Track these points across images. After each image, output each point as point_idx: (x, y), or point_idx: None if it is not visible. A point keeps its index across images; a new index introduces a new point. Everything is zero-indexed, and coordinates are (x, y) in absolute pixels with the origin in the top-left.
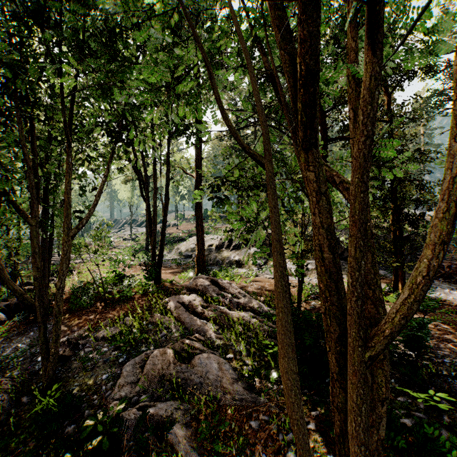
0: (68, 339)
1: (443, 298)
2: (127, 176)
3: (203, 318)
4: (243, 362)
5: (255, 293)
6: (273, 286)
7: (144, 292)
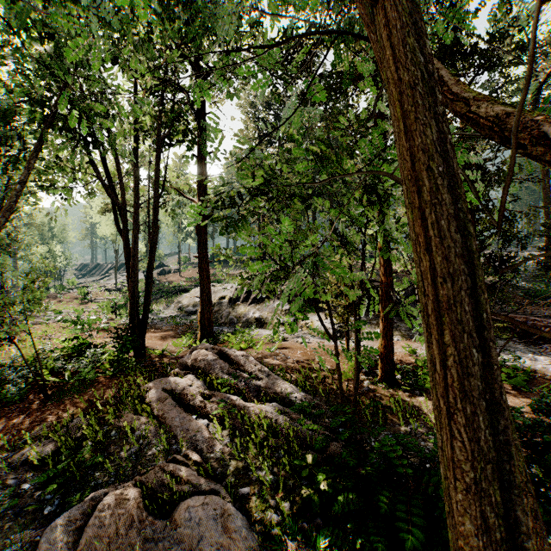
0: None
1: (531, 367)
2: (107, 204)
3: (203, 415)
4: (266, 502)
5: (283, 369)
6: (308, 356)
7: (115, 372)
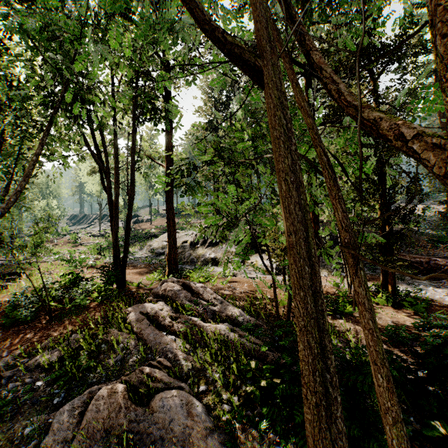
0: None
1: (431, 297)
2: (93, 167)
3: (171, 332)
4: (220, 396)
5: (233, 297)
6: (253, 288)
7: (103, 299)
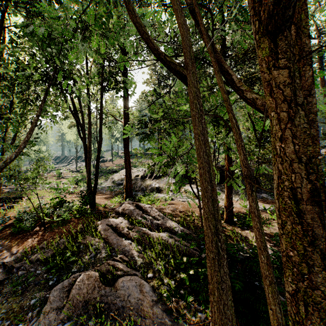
0: (4, 263)
1: None
2: (72, 122)
3: (128, 238)
4: (162, 281)
5: (171, 214)
6: (185, 208)
7: (80, 215)
